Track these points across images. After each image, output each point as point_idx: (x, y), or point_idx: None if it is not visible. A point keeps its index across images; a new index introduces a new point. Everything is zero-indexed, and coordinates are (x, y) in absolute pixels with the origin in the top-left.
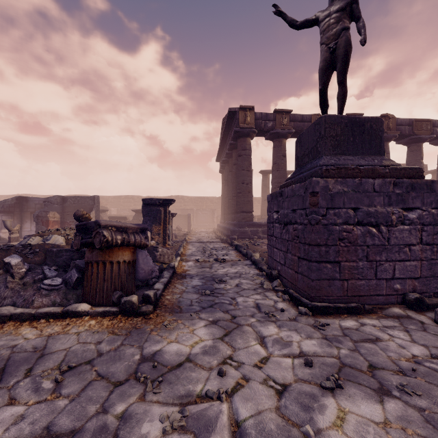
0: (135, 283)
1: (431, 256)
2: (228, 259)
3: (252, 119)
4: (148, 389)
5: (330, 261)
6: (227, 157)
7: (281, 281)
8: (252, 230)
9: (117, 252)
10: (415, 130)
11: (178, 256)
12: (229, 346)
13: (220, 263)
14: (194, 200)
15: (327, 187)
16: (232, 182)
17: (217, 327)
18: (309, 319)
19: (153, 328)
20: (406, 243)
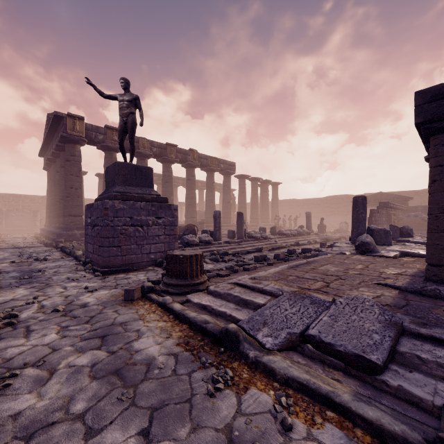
0: None
1: (169, 241)
2: (50, 258)
3: (82, 128)
4: None
5: (115, 246)
6: (54, 157)
7: (92, 265)
8: (82, 233)
9: None
10: (210, 163)
11: None
12: (42, 293)
13: (41, 262)
14: (2, 197)
15: (114, 206)
16: (59, 184)
17: (34, 288)
18: (100, 277)
19: None
20: (157, 235)
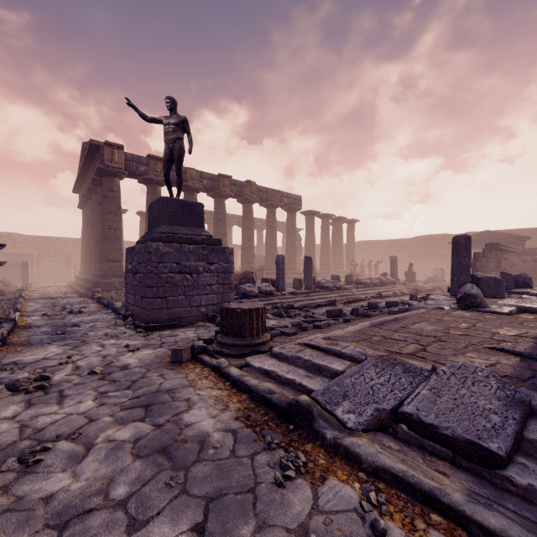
0: None
1: (223, 291)
2: (86, 310)
3: (122, 159)
4: (15, 370)
5: (160, 297)
6: (90, 192)
7: (133, 319)
8: (121, 282)
9: None
10: (270, 197)
11: (17, 312)
12: (77, 351)
13: (76, 315)
14: (33, 240)
15: (158, 249)
16: (96, 225)
17: (68, 346)
18: (142, 334)
19: (6, 354)
20: (209, 284)
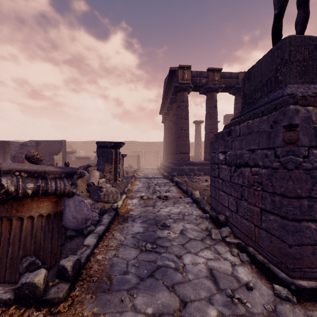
0: (67, 233)
1: None
2: (170, 195)
3: (189, 76)
4: None
5: (313, 219)
6: (168, 110)
7: (230, 229)
8: (189, 168)
9: (29, 204)
10: None
11: (123, 194)
12: None
13: (163, 201)
14: (142, 144)
15: (309, 118)
16: (172, 129)
17: None
18: (298, 313)
19: None
20: None
